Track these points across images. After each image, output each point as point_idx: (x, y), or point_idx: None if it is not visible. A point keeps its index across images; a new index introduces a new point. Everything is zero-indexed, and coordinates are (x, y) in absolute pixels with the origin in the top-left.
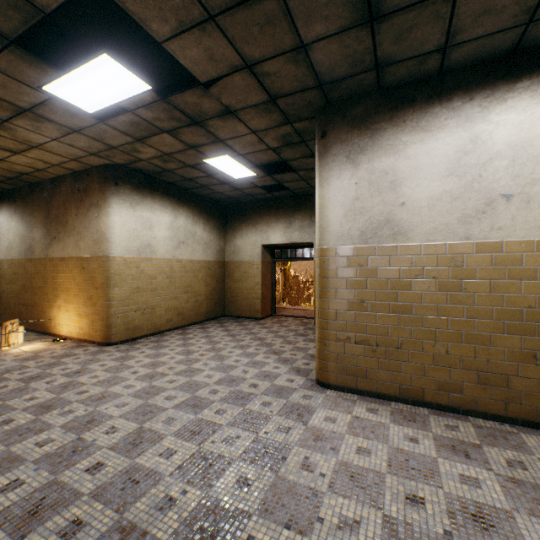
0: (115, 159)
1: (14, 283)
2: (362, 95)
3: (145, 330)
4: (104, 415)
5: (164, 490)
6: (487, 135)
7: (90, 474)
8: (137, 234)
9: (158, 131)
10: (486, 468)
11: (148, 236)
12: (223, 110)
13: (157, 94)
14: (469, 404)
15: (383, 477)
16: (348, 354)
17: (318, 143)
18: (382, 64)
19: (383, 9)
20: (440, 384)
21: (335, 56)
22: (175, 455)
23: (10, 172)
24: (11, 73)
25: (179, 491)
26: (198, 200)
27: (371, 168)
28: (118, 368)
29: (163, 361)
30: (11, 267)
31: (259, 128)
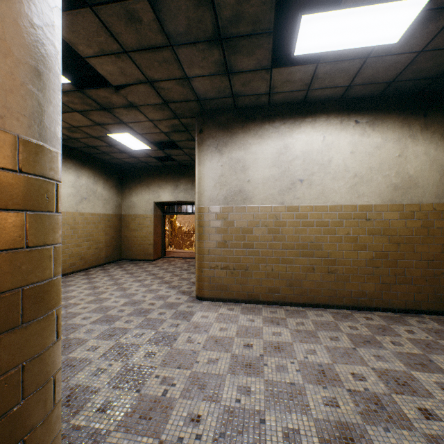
0: None
1: None
2: (225, 109)
3: None
4: None
5: (95, 366)
6: (292, 145)
7: None
8: None
9: (70, 110)
10: (286, 327)
11: None
12: (128, 104)
13: (74, 87)
14: (283, 299)
15: (233, 339)
16: (216, 276)
17: (197, 135)
18: (236, 95)
19: (234, 69)
20: (269, 289)
21: (208, 87)
22: (99, 348)
23: None
24: None
25: (107, 365)
26: (99, 163)
27: (231, 157)
28: None
29: (73, 295)
30: None
31: (155, 119)
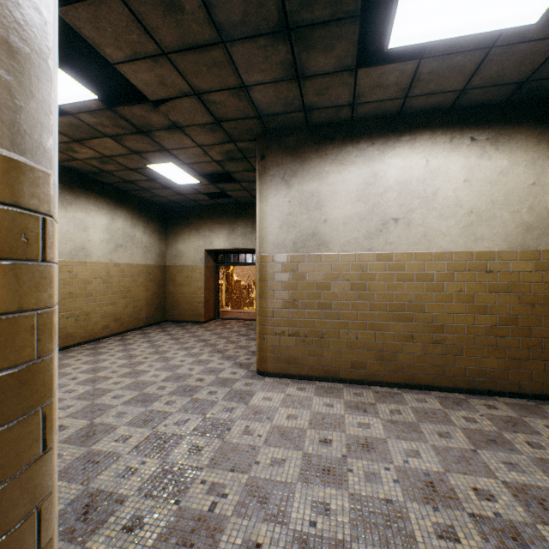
0: None
1: None
2: (294, 128)
3: (79, 338)
4: None
5: (124, 464)
6: (383, 173)
7: None
8: (69, 236)
9: (100, 135)
10: (376, 417)
11: (82, 239)
12: (170, 124)
13: (103, 104)
14: (371, 377)
15: (305, 431)
16: (283, 346)
17: (258, 163)
18: (309, 108)
19: (306, 72)
20: (351, 363)
21: (271, 98)
22: (130, 439)
23: None
24: None
25: (138, 463)
26: (138, 202)
27: (301, 190)
28: None
29: (104, 366)
30: None
31: (205, 143)
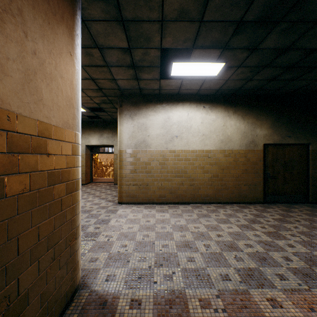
0: None
1: None
2: (135, 94)
3: None
4: None
5: None
6: (172, 117)
7: None
8: None
9: None
10: (167, 213)
11: None
12: None
13: None
14: (167, 200)
15: (140, 219)
16: (130, 190)
17: (119, 108)
18: (142, 89)
19: (141, 78)
20: (159, 195)
21: (126, 84)
22: None
23: None
24: None
25: None
26: None
27: (138, 121)
28: None
29: None
30: None
31: (92, 96)
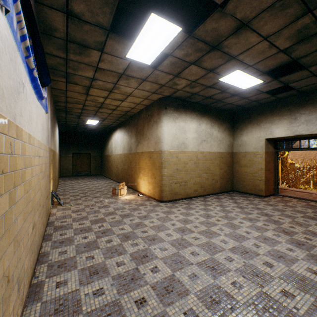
0: (164, 93)
1: (125, 165)
2: None
3: (181, 195)
4: (152, 254)
5: None
6: None
7: (137, 307)
8: (176, 136)
9: (187, 64)
10: None
11: (182, 138)
12: (236, 25)
13: (185, 33)
14: None
15: None
16: None
17: None
18: None
19: None
20: None
21: None
22: None
23: (122, 112)
24: (112, 53)
25: None
26: (214, 111)
27: None
28: (164, 219)
29: (190, 219)
30: (124, 157)
31: (271, 32)
